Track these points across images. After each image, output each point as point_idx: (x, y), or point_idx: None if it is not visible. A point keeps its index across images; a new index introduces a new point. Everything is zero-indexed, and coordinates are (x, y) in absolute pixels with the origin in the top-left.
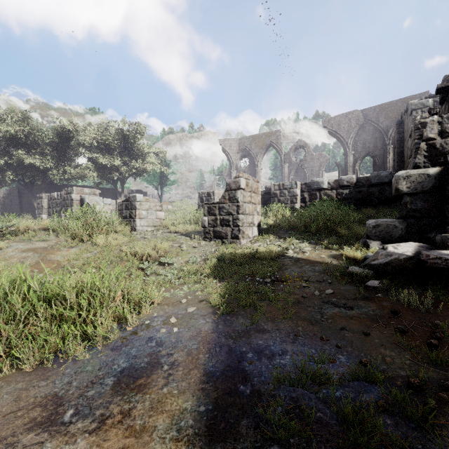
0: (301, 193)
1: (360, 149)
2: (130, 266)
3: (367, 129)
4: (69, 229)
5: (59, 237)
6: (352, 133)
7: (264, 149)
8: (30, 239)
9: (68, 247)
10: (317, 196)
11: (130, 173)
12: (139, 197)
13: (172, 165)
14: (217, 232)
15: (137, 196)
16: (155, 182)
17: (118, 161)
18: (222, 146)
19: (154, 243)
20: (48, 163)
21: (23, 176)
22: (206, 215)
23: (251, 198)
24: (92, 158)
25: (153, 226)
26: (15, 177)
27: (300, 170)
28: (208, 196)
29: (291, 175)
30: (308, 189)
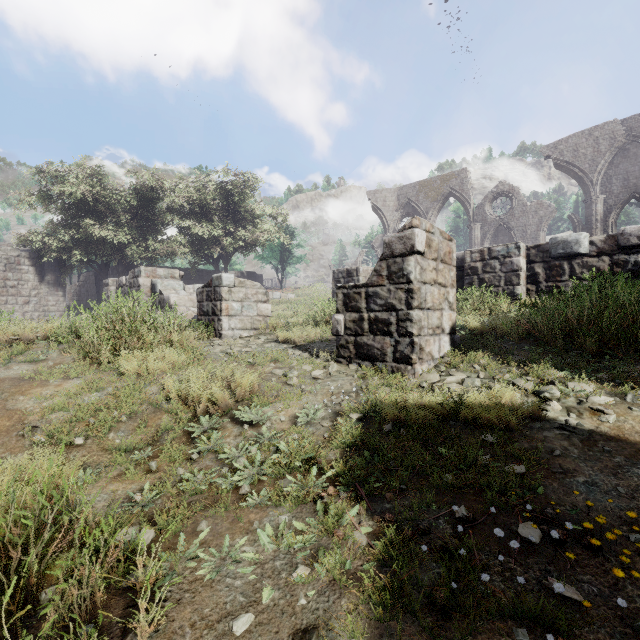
0: (527, 266)
1: (618, 189)
2: (164, 429)
3: (632, 153)
4: (84, 338)
5: (64, 354)
6: (601, 163)
7: (440, 201)
8: (10, 359)
9: (66, 376)
10: (564, 270)
11: (235, 247)
12: (228, 279)
13: (297, 234)
14: (362, 346)
15: (223, 276)
16: (273, 259)
17: (219, 230)
18: (372, 201)
19: (230, 372)
20: (124, 237)
21: (96, 256)
22: (341, 310)
23: (437, 273)
24: (184, 228)
25: (253, 328)
26: (84, 258)
27: (502, 231)
28: (349, 277)
29: (486, 241)
30: (543, 256)
